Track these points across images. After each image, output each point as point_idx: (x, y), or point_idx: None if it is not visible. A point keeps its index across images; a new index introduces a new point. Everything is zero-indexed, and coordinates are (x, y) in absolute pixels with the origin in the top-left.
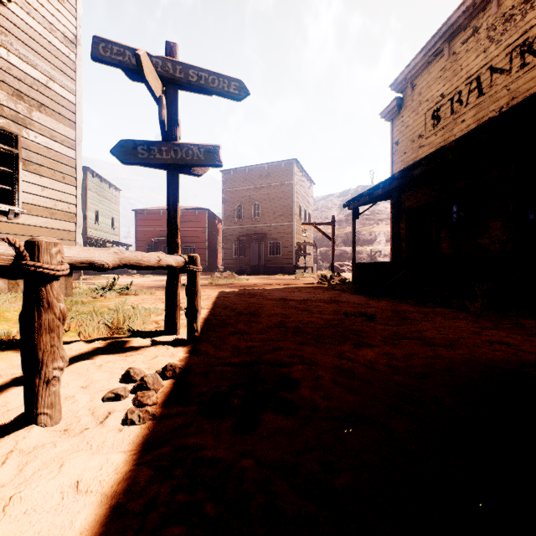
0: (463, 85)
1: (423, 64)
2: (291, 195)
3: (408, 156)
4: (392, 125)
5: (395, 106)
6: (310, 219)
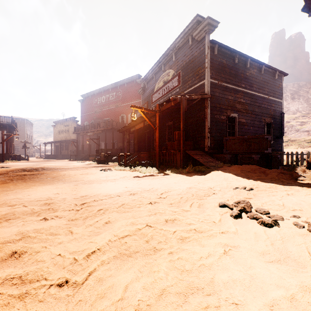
0: (62, 130)
1: (58, 122)
2: (24, 131)
3: (56, 136)
4: (54, 128)
5: (54, 126)
6: (32, 137)
